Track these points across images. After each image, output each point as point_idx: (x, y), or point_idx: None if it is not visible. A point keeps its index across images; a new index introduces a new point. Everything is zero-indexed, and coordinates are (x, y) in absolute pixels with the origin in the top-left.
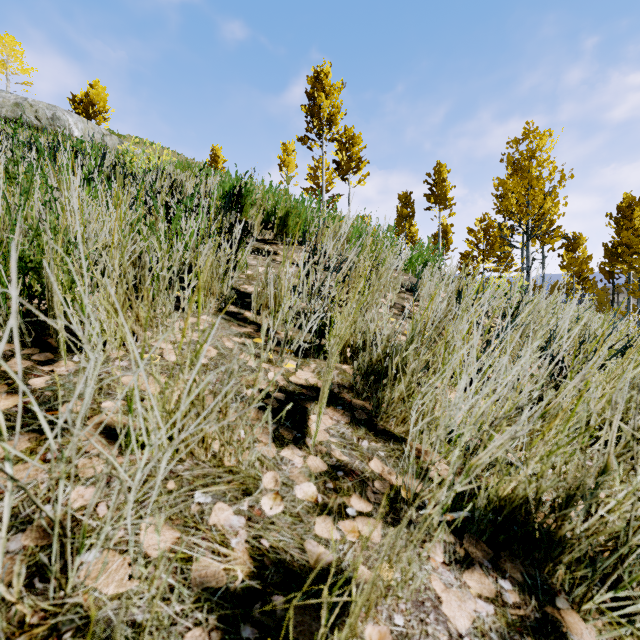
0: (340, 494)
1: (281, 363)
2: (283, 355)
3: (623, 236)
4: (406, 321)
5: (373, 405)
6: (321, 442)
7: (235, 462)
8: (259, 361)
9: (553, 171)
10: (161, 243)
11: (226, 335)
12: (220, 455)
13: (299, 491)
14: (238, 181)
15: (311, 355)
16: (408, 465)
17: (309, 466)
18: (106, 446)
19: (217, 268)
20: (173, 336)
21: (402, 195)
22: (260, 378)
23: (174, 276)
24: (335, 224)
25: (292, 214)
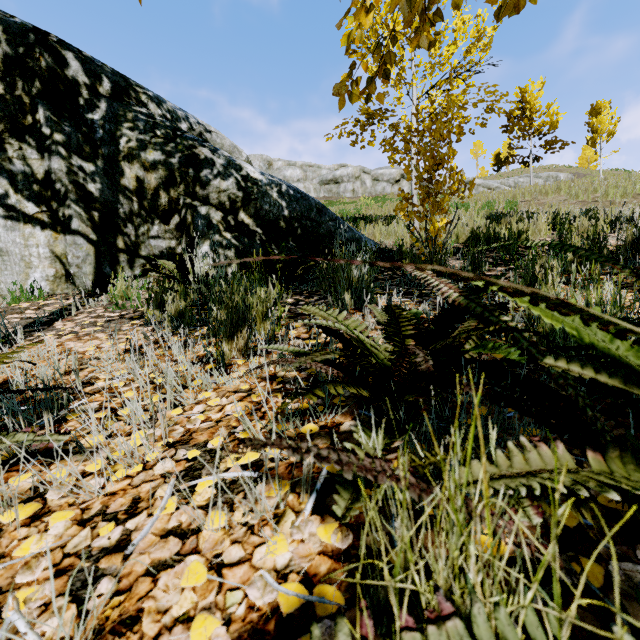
0: None
1: None
2: None
3: None
4: None
5: None
6: None
7: None
8: None
9: None
10: None
11: None
12: None
13: None
14: None
15: None
16: None
17: None
18: None
19: None
20: None
21: None
22: None
23: None
24: None
25: None
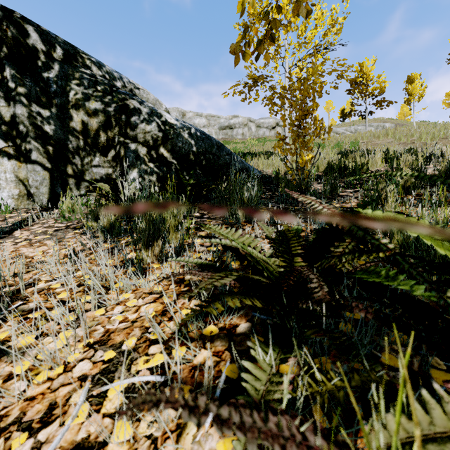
0: None
1: None
2: None
3: None
4: None
5: None
6: None
7: None
8: None
9: None
10: None
11: None
12: None
13: None
14: None
15: None
16: None
17: None
18: None
19: None
20: None
21: None
22: None
23: None
24: None
25: None
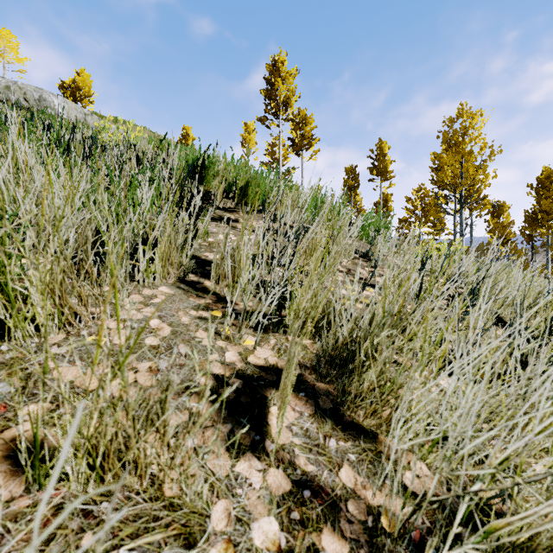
0: (308, 529)
1: (239, 340)
2: (241, 332)
3: (542, 204)
4: (362, 288)
5: (338, 391)
6: (283, 446)
7: (177, 491)
8: (216, 338)
9: (484, 146)
10: (118, 213)
11: (183, 308)
12: (160, 479)
13: (257, 532)
14: (202, 154)
15: (270, 329)
16: (391, 490)
17: (269, 486)
18: (9, 479)
19: (176, 238)
20: (122, 314)
21: (348, 168)
22: (207, 393)
23: (132, 246)
24: (292, 194)
25: (252, 184)
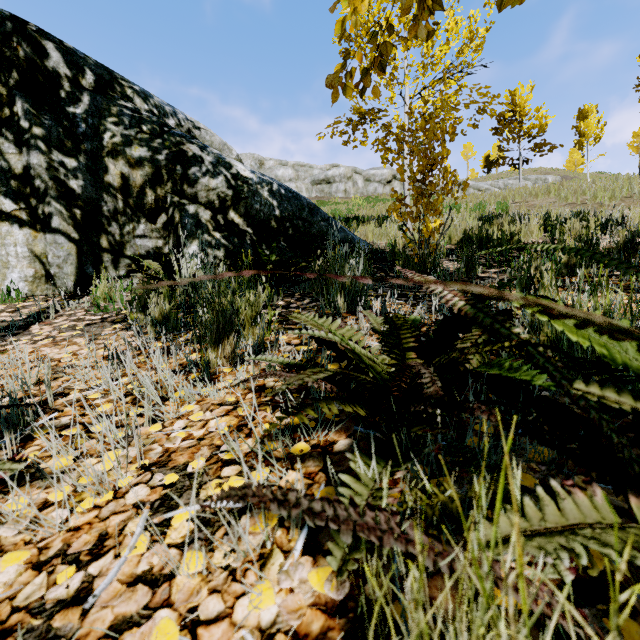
0: None
1: None
2: None
3: None
4: None
5: None
6: None
7: None
8: None
9: None
10: None
11: None
12: None
13: None
14: None
15: None
16: None
17: None
18: None
19: None
20: None
21: None
22: None
23: None
24: None
25: None
